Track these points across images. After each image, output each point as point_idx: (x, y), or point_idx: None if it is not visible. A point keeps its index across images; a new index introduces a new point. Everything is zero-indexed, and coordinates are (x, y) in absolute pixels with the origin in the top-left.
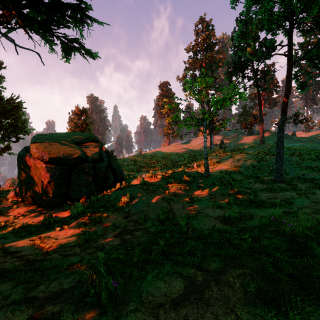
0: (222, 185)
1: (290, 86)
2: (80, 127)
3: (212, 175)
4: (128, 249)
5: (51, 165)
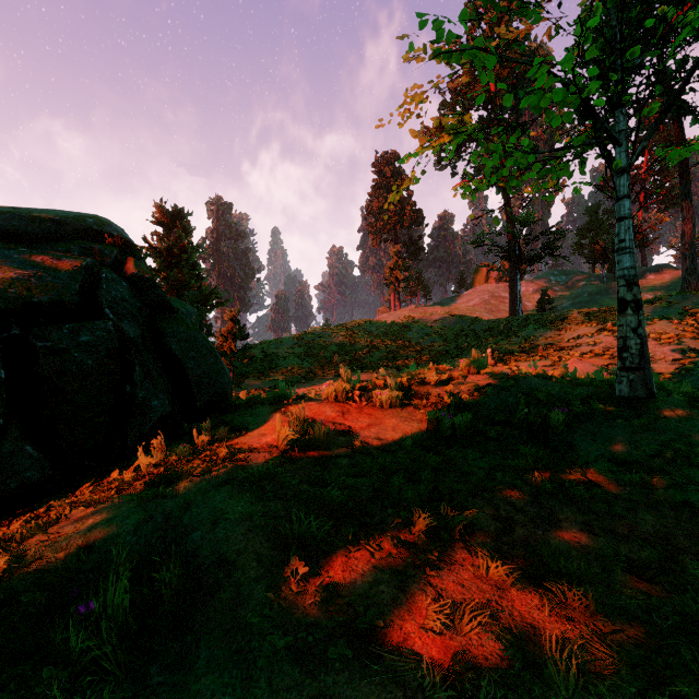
0: None
1: None
2: (165, 255)
3: (657, 392)
4: None
5: None
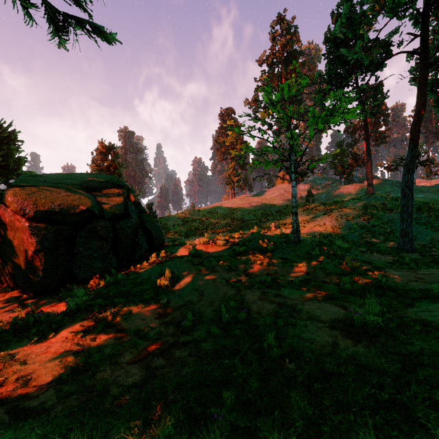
0: (324, 256)
1: (424, 101)
2: (106, 171)
3: (305, 240)
4: (153, 405)
5: (39, 224)
